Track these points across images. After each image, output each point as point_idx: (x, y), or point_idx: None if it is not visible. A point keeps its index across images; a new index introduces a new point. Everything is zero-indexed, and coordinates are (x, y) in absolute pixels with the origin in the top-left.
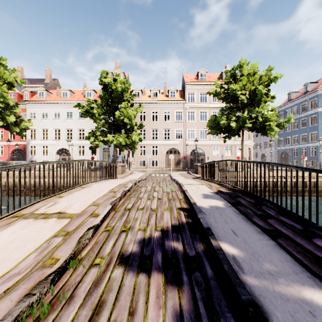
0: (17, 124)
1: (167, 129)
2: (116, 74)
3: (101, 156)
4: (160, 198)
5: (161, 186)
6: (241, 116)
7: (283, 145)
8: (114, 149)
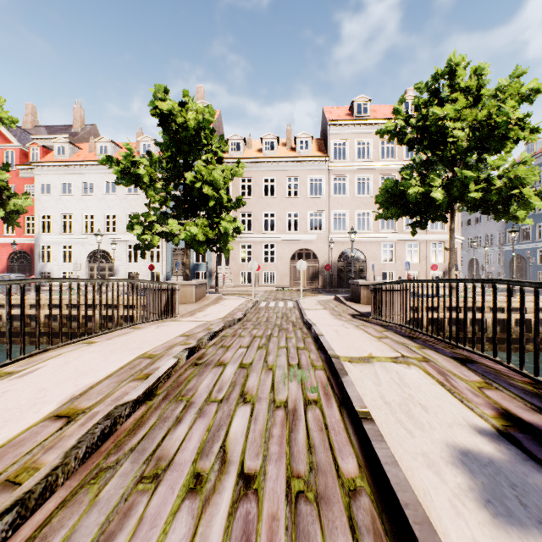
0: (3, 203)
1: (292, 211)
2: (184, 92)
3: (169, 264)
4: (252, 482)
5: (271, 366)
6: (455, 177)
7: (515, 242)
8: (185, 249)
